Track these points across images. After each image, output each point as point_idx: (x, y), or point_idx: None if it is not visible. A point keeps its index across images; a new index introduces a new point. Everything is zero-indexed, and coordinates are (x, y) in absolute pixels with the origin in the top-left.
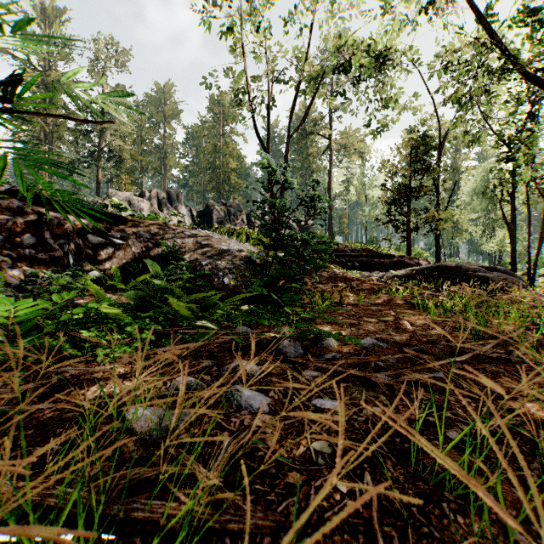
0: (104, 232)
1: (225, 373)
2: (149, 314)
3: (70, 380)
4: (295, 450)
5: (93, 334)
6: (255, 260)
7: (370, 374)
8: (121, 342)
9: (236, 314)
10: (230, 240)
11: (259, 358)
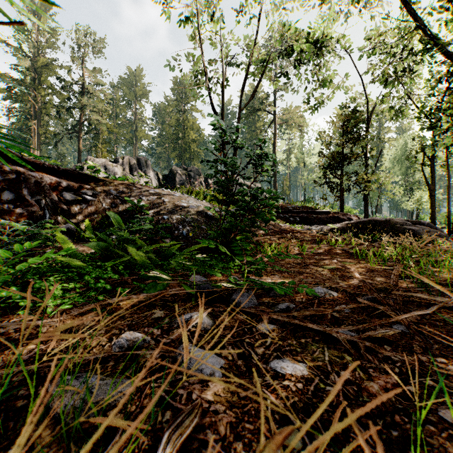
0: (78, 190)
1: (177, 326)
2: (110, 263)
3: (12, 334)
4: (255, 442)
5: (48, 284)
6: (211, 215)
7: (329, 328)
8: (77, 291)
9: (188, 264)
10: (189, 198)
11: (213, 308)
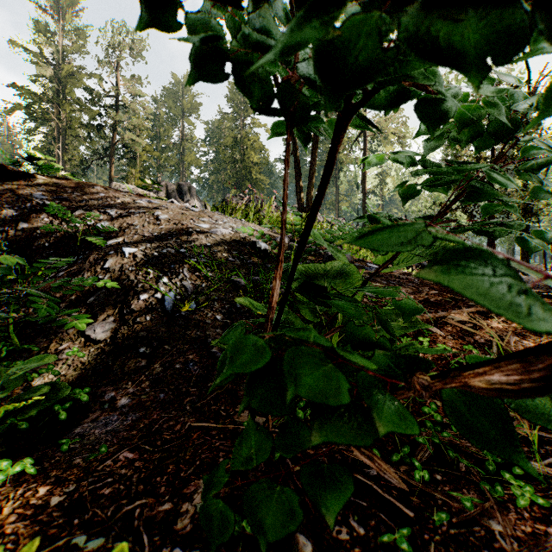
0: None
1: None
2: None
3: None
4: None
5: None
6: (265, 248)
7: None
8: None
9: None
10: (222, 215)
11: None
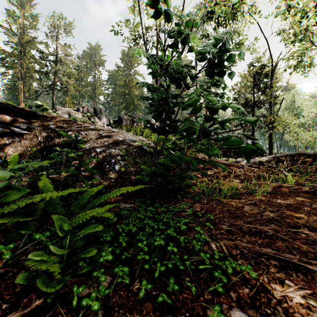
0: (12, 123)
1: None
2: None
3: None
4: None
5: None
6: (146, 148)
7: None
8: None
9: None
10: (127, 133)
11: None
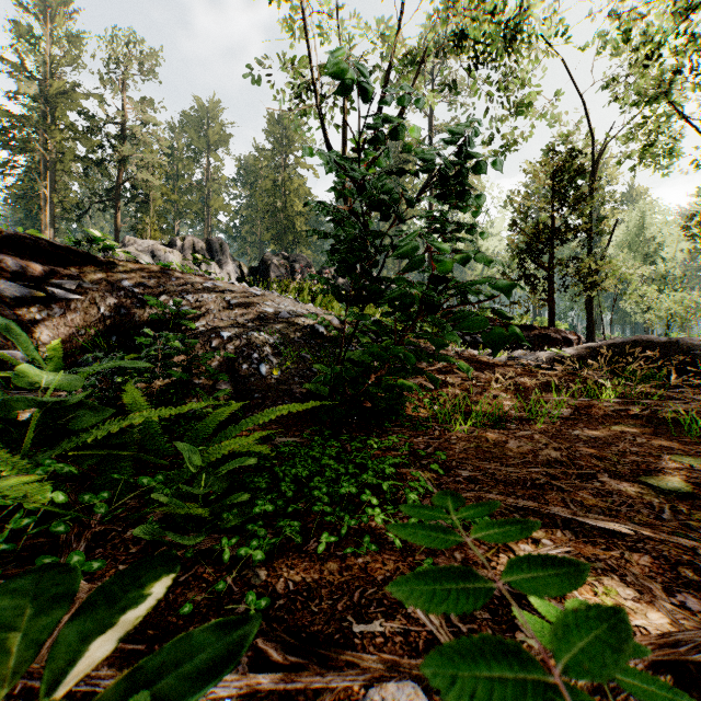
0: (47, 279)
1: None
2: None
3: None
4: None
5: None
6: (322, 330)
7: None
8: None
9: None
10: (282, 298)
11: None
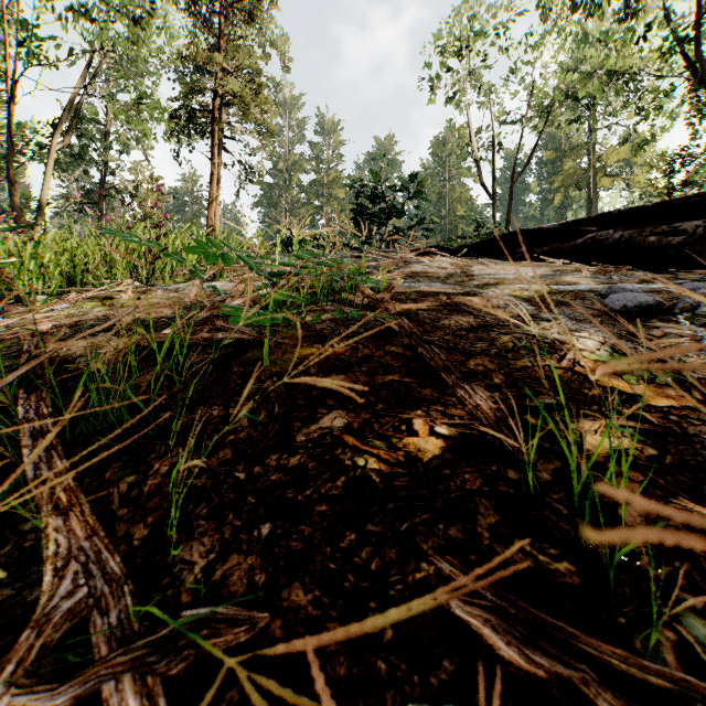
0: None
1: None
2: None
3: None
4: None
5: None
6: None
7: None
8: None
9: None
10: None
11: None
